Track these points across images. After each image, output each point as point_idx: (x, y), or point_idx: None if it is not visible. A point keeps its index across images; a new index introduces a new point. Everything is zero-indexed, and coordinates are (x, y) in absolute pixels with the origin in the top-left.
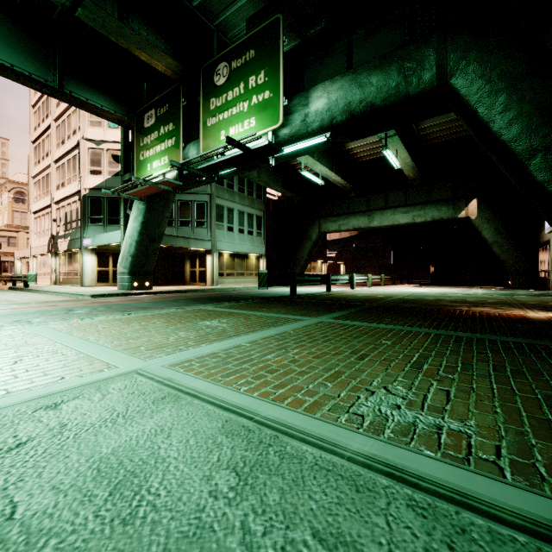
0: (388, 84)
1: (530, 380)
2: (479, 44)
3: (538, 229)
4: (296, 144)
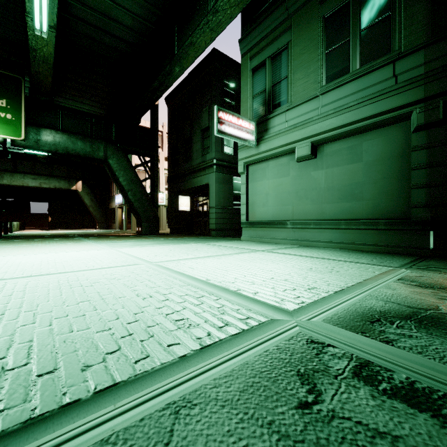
0: (86, 149)
1: (143, 238)
2: (117, 153)
3: (109, 202)
4: (26, 149)
